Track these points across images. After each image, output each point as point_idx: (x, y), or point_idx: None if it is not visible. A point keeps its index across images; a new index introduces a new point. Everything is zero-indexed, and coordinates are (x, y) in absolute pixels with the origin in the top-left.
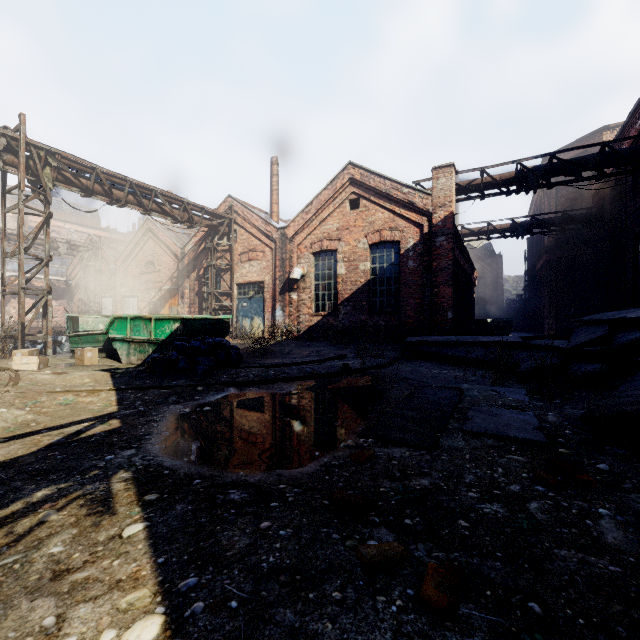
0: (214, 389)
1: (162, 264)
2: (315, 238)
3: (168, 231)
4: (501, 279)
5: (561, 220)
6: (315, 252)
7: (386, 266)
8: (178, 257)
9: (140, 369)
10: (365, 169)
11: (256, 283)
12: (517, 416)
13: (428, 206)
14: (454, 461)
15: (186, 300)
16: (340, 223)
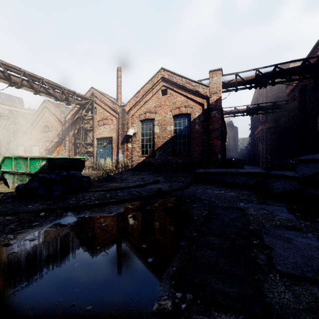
0: (54, 214)
1: (53, 127)
2: (141, 112)
3: (57, 108)
4: (237, 139)
5: (272, 106)
6: (141, 120)
7: (182, 128)
8: (62, 123)
9: None
10: (170, 72)
11: (107, 138)
12: (306, 241)
13: (207, 93)
14: None
15: (67, 148)
16: (156, 103)
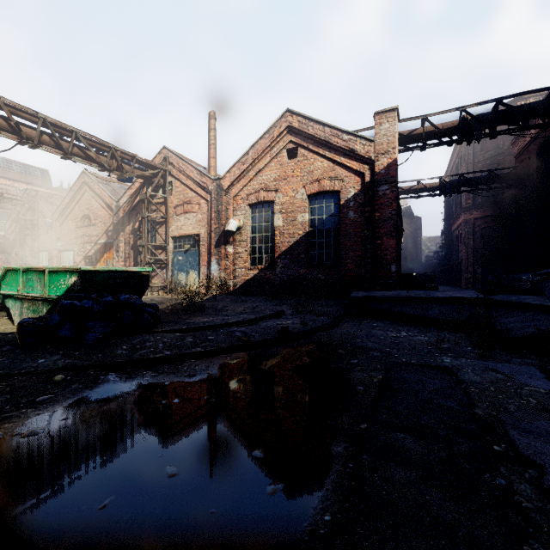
0: (82, 378)
1: (98, 218)
2: (251, 189)
3: (105, 185)
4: (420, 238)
5: (488, 179)
6: (251, 204)
7: (325, 217)
8: (113, 210)
9: None
10: (303, 116)
11: (191, 236)
12: None
13: (370, 153)
14: None
15: (121, 254)
16: (277, 173)
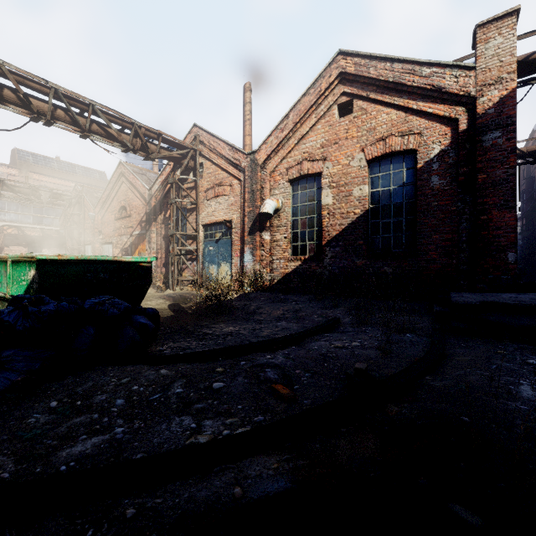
0: None
1: (133, 208)
2: (292, 161)
3: (140, 175)
4: None
5: None
6: (292, 179)
7: (393, 189)
8: (146, 199)
9: None
10: (362, 55)
11: (223, 223)
12: None
13: (468, 87)
14: None
15: (153, 245)
16: (325, 137)
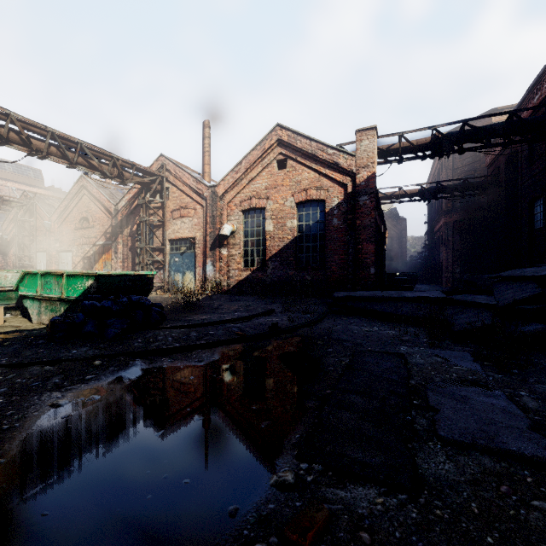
0: (115, 363)
1: (96, 220)
2: (244, 196)
3: (103, 188)
4: (405, 239)
5: (462, 186)
6: (244, 210)
7: (312, 224)
8: (112, 213)
9: (45, 331)
10: (292, 131)
11: (188, 239)
12: (489, 401)
13: (352, 167)
14: (461, 525)
15: (119, 255)
16: (268, 182)
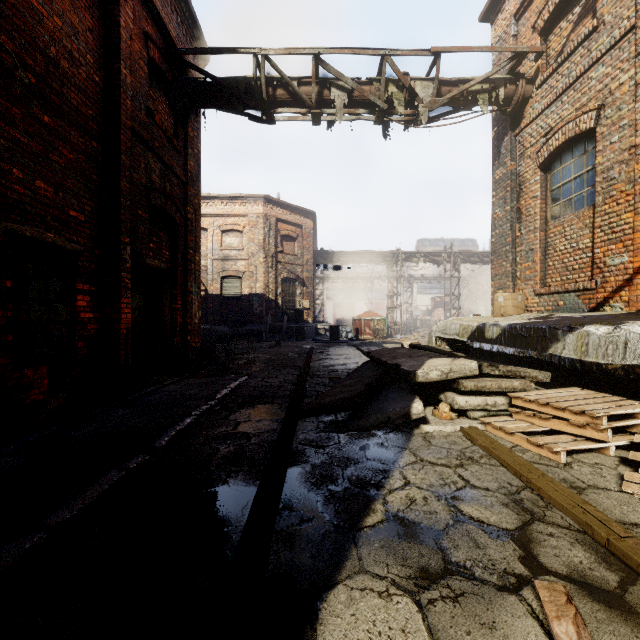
0: None
1: None
2: None
3: None
4: None
5: None
6: None
7: None
8: None
9: None
10: None
11: None
12: None
13: None
14: None
15: None
16: None
